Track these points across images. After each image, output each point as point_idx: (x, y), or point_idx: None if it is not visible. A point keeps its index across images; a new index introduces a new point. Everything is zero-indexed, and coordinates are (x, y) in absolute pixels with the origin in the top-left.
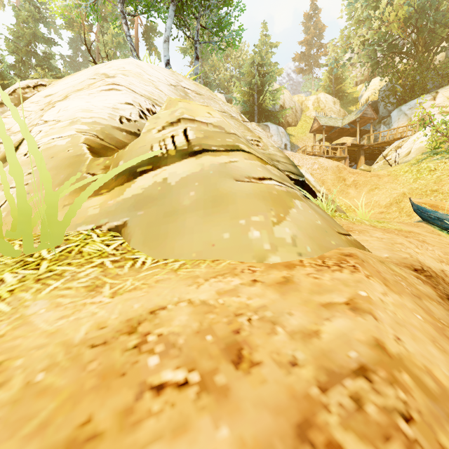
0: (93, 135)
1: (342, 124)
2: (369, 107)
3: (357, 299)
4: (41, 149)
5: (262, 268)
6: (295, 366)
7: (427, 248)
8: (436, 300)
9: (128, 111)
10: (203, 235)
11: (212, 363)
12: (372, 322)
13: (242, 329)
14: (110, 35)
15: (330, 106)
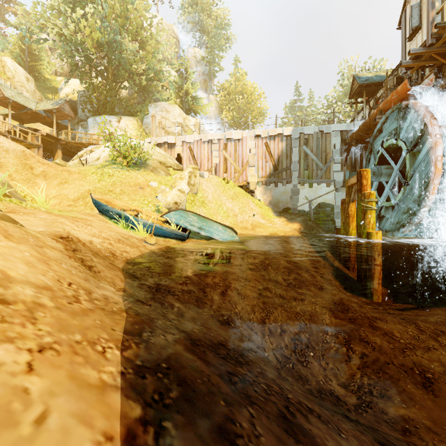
0: None
1: (37, 108)
2: (67, 104)
3: None
4: None
5: None
6: None
7: (87, 227)
8: (59, 250)
9: None
10: None
11: None
12: None
13: None
14: None
15: (22, 81)
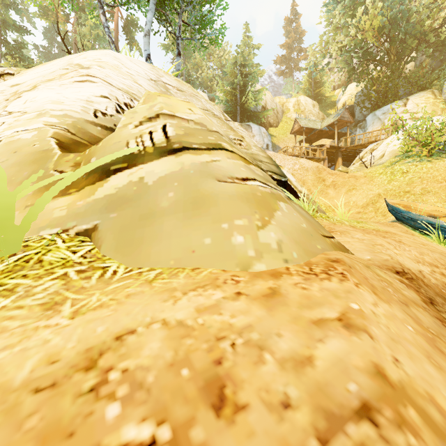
0: (63, 129)
1: (321, 126)
2: (346, 111)
3: (349, 314)
4: (2, 142)
5: (247, 277)
6: (288, 408)
7: (404, 248)
8: (421, 306)
9: (104, 104)
10: (182, 240)
11: (188, 410)
12: (368, 342)
13: (224, 358)
14: (88, 27)
15: (310, 109)
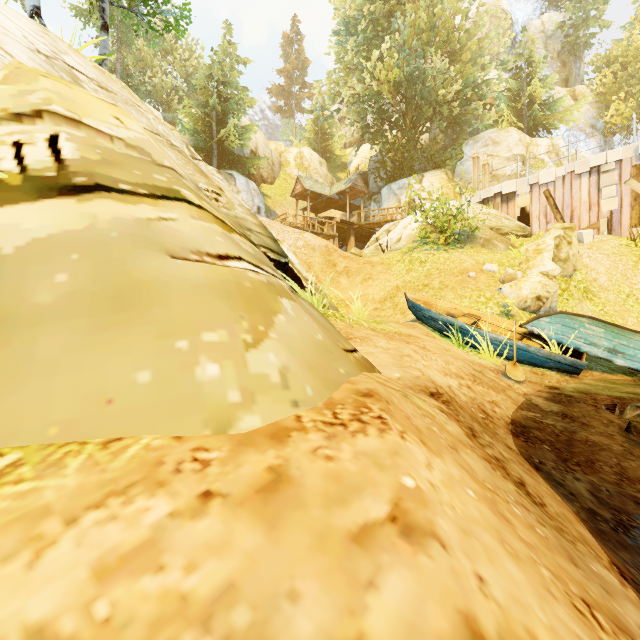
0: None
1: (330, 193)
2: (360, 178)
3: (405, 502)
4: None
5: (225, 450)
6: None
7: (431, 357)
8: (468, 445)
9: None
10: (83, 378)
11: None
12: (443, 562)
13: None
14: None
15: (316, 167)
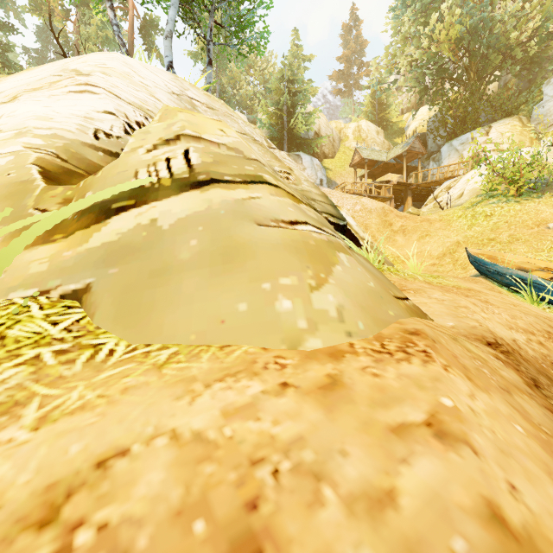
0: (51, 154)
1: (387, 158)
2: (417, 140)
3: (441, 415)
4: None
5: (296, 359)
6: None
7: (493, 310)
8: (525, 392)
9: (108, 122)
10: (207, 306)
11: None
12: (473, 462)
13: (262, 497)
14: (94, 26)
15: (373, 137)
